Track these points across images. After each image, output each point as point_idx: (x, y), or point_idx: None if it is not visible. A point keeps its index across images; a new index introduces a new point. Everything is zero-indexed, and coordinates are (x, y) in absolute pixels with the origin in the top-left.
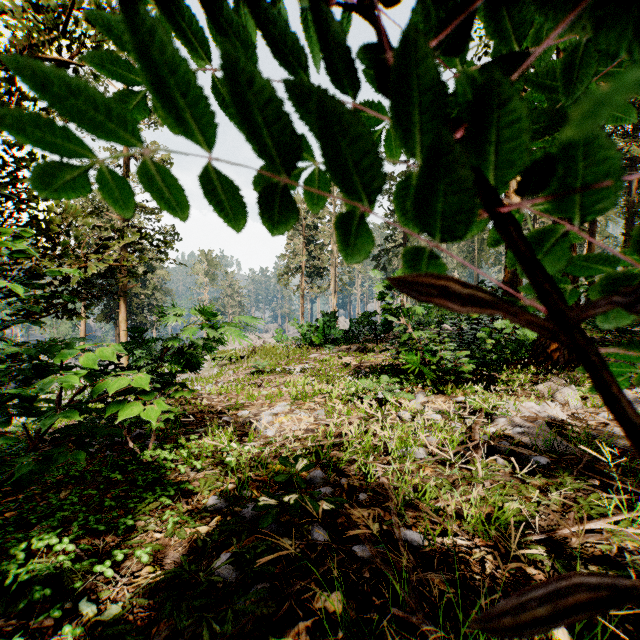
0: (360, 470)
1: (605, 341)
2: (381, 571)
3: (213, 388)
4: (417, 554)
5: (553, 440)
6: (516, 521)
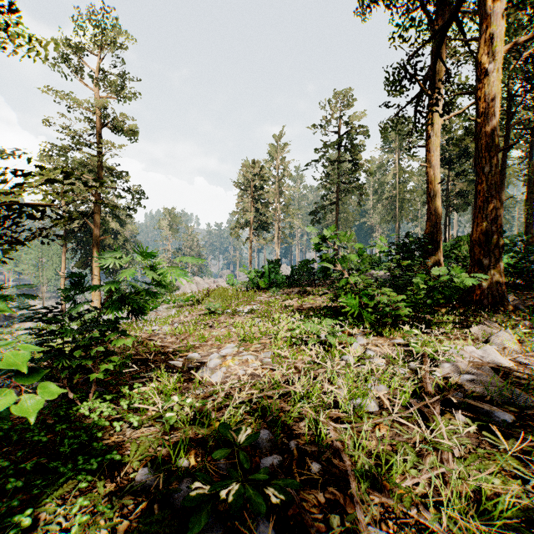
0: (309, 428)
1: (518, 285)
2: None
3: (168, 329)
4: None
5: (512, 392)
6: (513, 517)
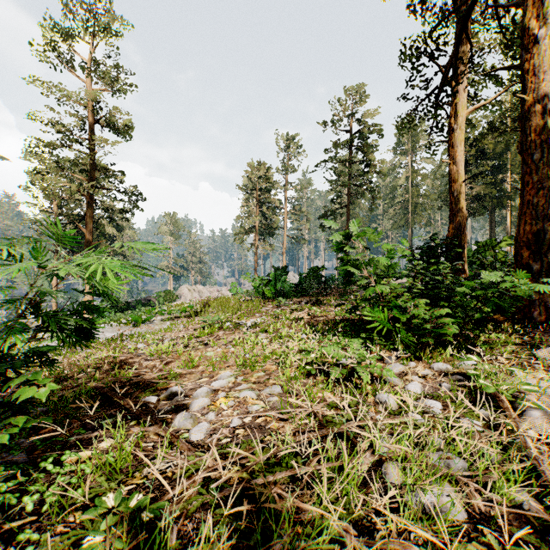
0: None
1: None
2: None
3: (154, 348)
4: None
5: None
6: None
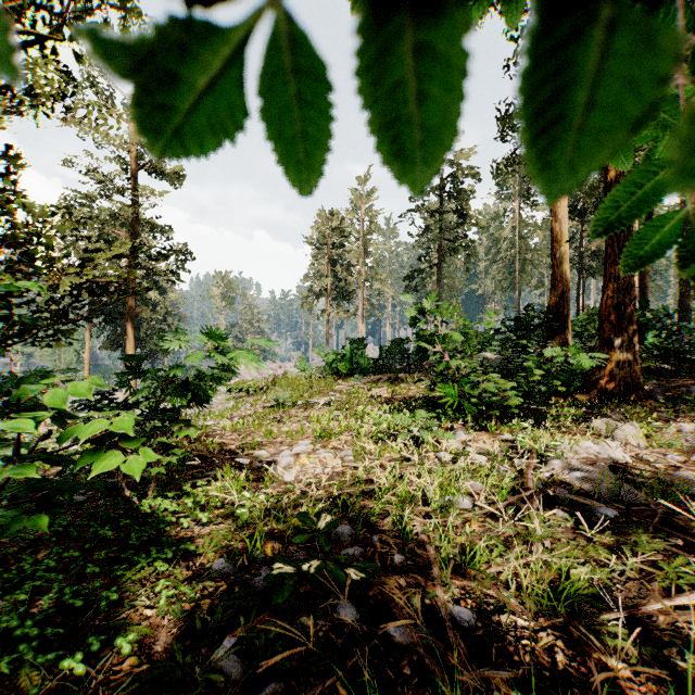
0: (395, 524)
1: (663, 371)
2: (425, 663)
3: (227, 424)
4: (469, 639)
5: (620, 488)
6: (588, 594)
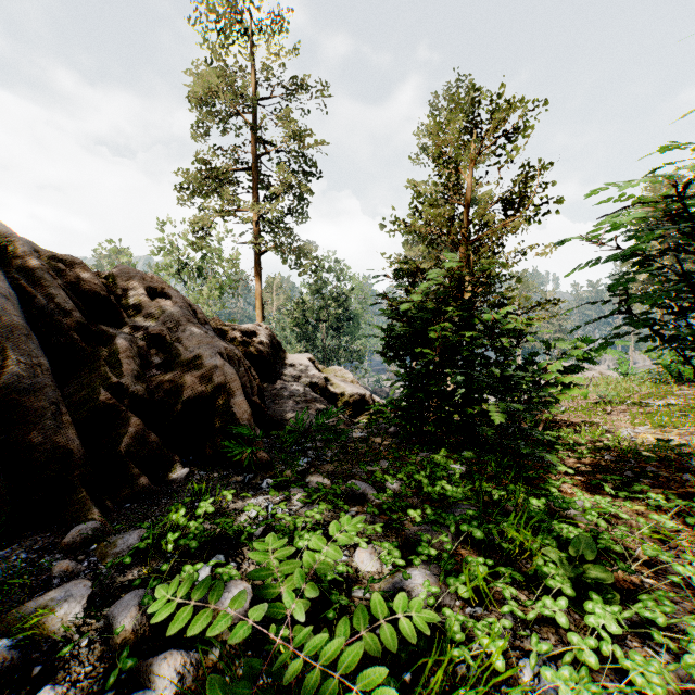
0: None
1: None
2: None
3: None
4: None
5: None
6: None
